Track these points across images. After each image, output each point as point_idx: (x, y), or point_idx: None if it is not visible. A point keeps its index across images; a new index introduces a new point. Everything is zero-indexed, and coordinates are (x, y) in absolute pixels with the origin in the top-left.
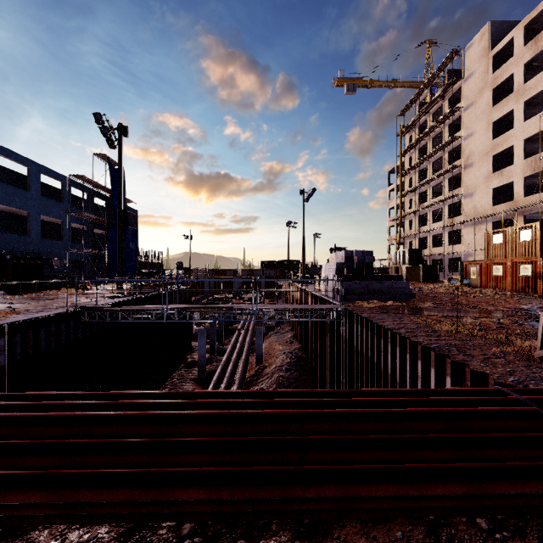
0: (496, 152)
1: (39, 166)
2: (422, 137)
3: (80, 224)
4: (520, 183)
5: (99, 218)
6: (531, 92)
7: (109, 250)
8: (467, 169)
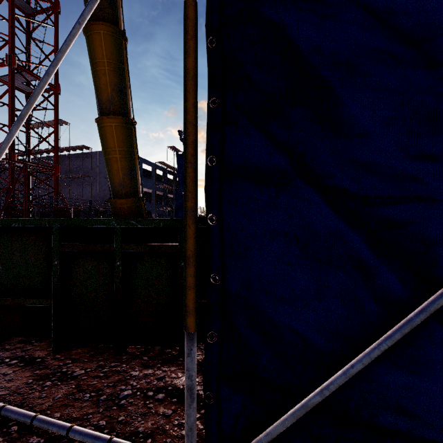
0: None
1: (142, 159)
2: None
3: (160, 192)
4: None
5: (171, 187)
6: None
7: (176, 207)
8: None
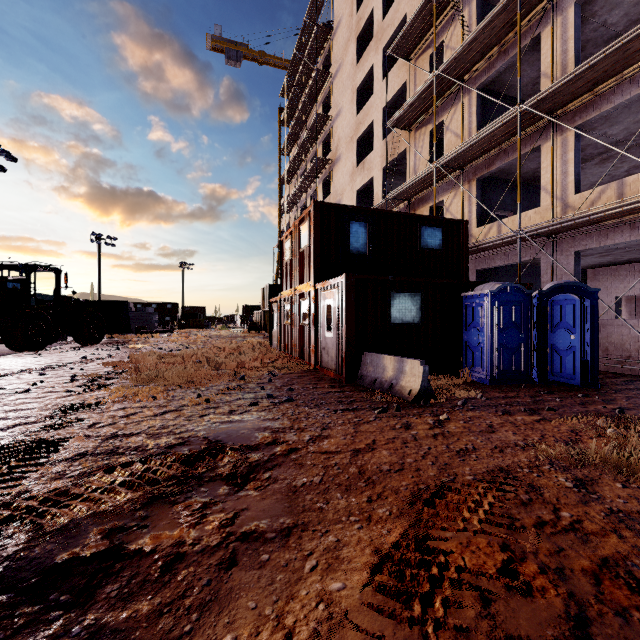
0: (359, 134)
1: None
2: (299, 124)
3: None
4: (379, 179)
5: None
6: (389, 32)
7: None
8: (336, 165)
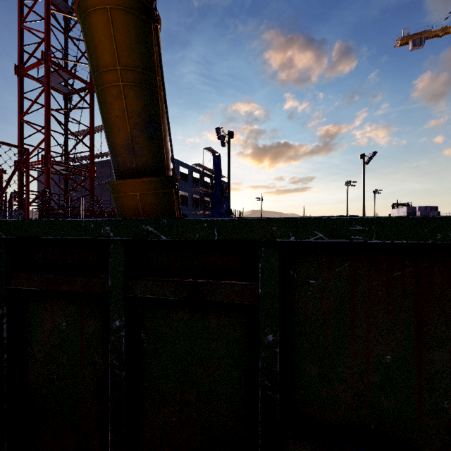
0: None
1: (178, 162)
2: None
3: (197, 195)
4: None
5: (207, 190)
6: None
7: (212, 211)
8: None
